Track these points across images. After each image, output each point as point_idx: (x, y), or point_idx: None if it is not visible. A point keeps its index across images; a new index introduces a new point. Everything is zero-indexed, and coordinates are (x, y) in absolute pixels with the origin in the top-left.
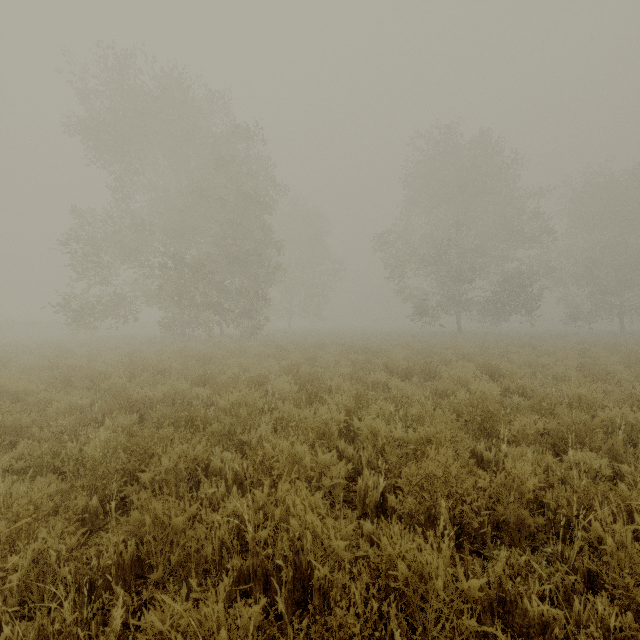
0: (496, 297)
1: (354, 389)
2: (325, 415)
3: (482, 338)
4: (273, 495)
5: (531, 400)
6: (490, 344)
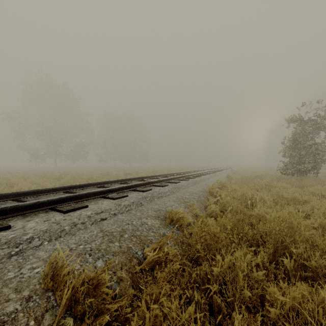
0: (72, 152)
1: (21, 177)
2: (21, 178)
3: (65, 168)
4: (18, 185)
5: (70, 176)
6: (68, 169)
